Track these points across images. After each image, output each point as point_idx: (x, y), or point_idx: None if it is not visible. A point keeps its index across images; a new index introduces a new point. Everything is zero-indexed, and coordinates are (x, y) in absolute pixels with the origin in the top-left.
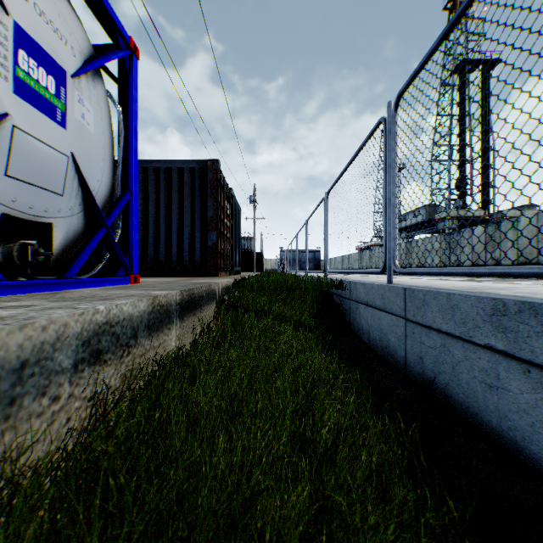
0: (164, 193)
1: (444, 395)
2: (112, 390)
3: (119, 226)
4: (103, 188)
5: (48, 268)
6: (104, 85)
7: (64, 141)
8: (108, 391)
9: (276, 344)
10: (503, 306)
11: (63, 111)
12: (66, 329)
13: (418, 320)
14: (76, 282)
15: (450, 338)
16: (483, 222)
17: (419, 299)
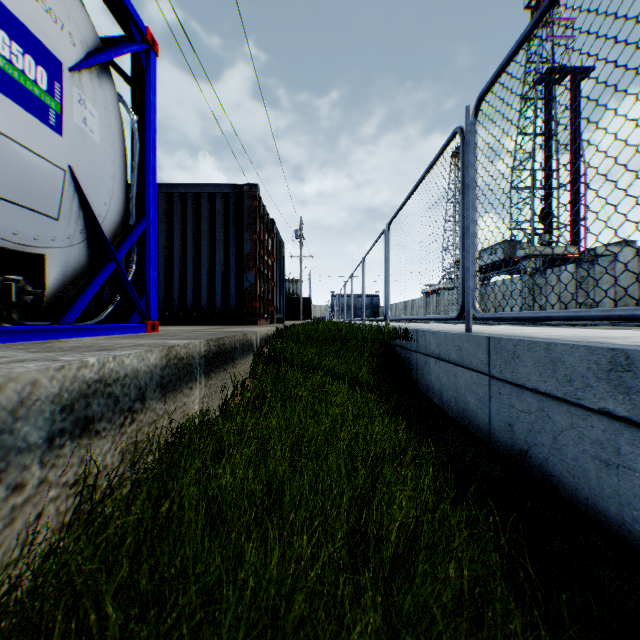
0: (191, 224)
1: (541, 473)
2: (108, 471)
3: (133, 262)
4: (113, 213)
5: (41, 311)
6: (114, 86)
7: (59, 150)
8: (99, 473)
9: (327, 406)
10: (626, 359)
11: (57, 113)
12: (35, 389)
13: (506, 377)
14: (76, 330)
15: (551, 401)
16: (572, 261)
17: (508, 351)
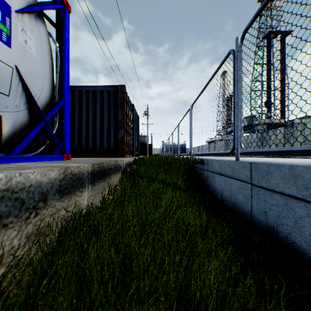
0: (91, 105)
1: (286, 241)
2: (15, 250)
3: (56, 122)
4: (44, 95)
5: (0, 148)
6: (46, 27)
7: (8, 56)
8: (1, 256)
9: (160, 201)
10: None
11: (8, 35)
12: None
13: (262, 185)
14: (20, 158)
15: (293, 199)
16: (281, 126)
17: (263, 170)
